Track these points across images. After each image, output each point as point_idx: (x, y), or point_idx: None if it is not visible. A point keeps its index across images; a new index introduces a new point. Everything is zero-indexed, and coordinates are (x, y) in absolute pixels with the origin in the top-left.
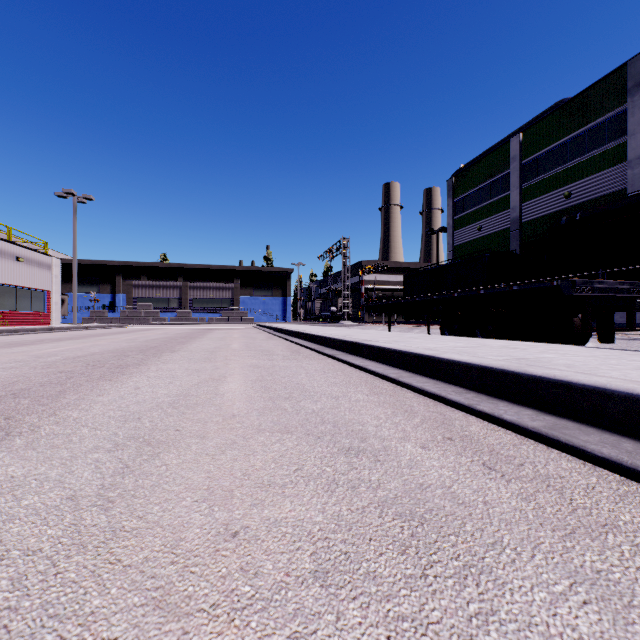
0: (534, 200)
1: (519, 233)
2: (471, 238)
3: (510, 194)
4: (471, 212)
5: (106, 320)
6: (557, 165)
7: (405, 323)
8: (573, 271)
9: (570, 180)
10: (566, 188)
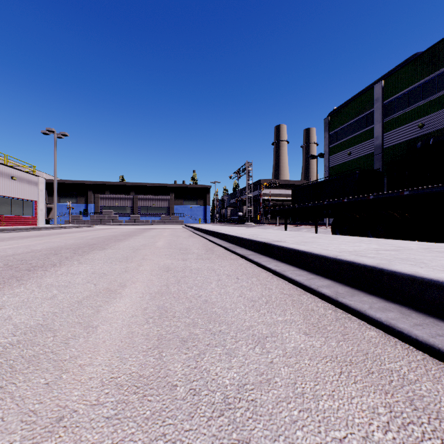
0: (393, 131)
1: (381, 156)
2: (343, 161)
3: (374, 127)
4: (343, 142)
5: (81, 222)
6: (412, 103)
7: (294, 224)
8: (430, 183)
9: (423, 114)
10: (420, 120)
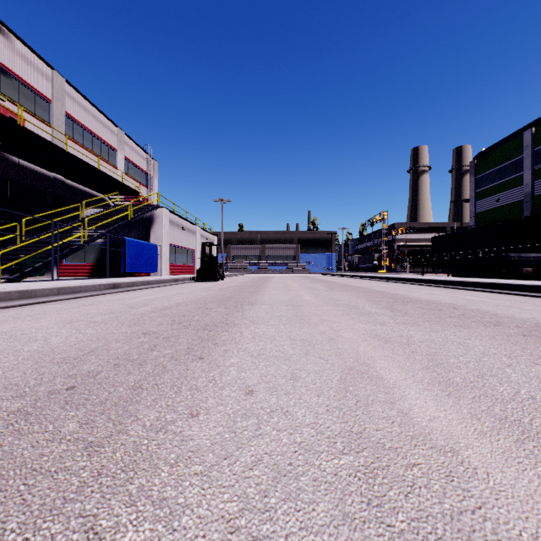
0: None
1: (531, 204)
2: (490, 207)
3: (523, 174)
4: (490, 187)
5: None
6: None
7: (433, 273)
8: None
9: None
10: None
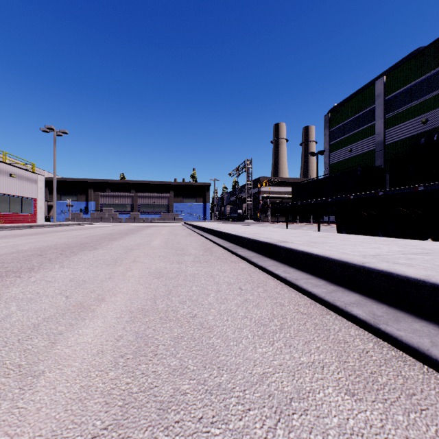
0: (395, 127)
1: (383, 153)
2: (343, 158)
3: (375, 123)
4: (343, 138)
5: (81, 219)
6: (415, 99)
7: (294, 222)
8: (436, 180)
9: (427, 110)
10: (423, 116)
